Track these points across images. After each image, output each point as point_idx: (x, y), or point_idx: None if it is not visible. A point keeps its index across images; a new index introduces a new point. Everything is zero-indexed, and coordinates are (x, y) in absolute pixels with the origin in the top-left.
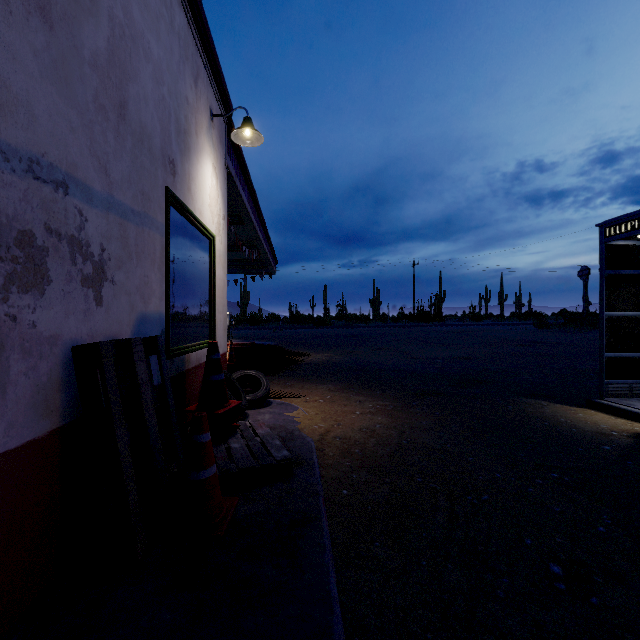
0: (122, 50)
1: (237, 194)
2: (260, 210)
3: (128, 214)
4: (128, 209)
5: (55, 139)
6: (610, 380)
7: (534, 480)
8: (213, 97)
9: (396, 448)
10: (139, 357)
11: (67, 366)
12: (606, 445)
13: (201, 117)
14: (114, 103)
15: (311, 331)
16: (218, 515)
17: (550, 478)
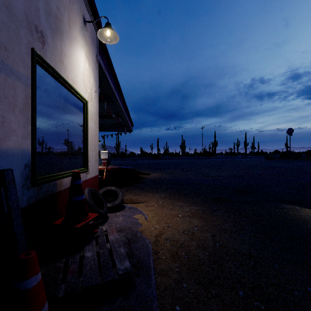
0: None
1: (107, 81)
2: (122, 95)
3: None
4: None
5: None
6: None
7: None
8: (86, 10)
9: (213, 252)
10: None
11: None
12: None
13: (74, 17)
14: None
15: (151, 161)
16: None
17: None
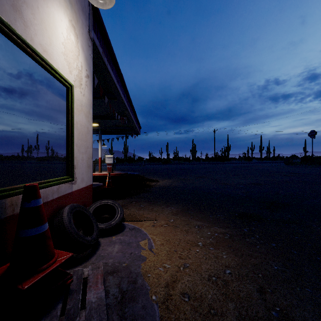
0: None
1: (106, 70)
2: (127, 91)
3: None
4: None
5: None
6: None
7: None
8: None
9: None
10: None
11: None
12: None
13: None
14: None
15: (160, 166)
16: None
17: None
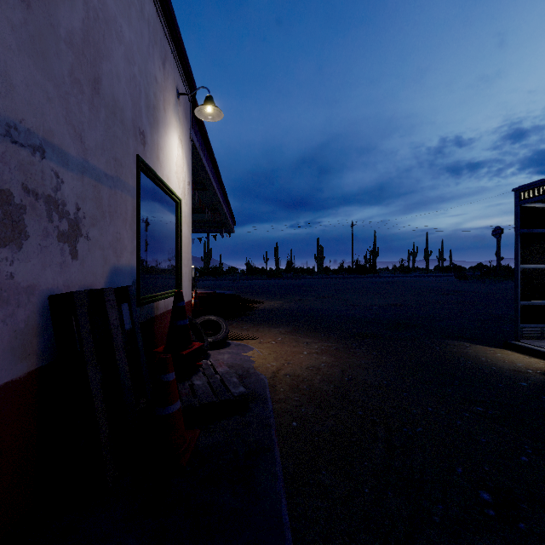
0: (96, 31)
1: (200, 163)
2: (221, 178)
3: (102, 178)
4: (102, 173)
5: (32, 107)
6: (524, 324)
7: (461, 413)
8: (179, 78)
9: (339, 384)
10: (111, 305)
11: (44, 313)
12: (523, 381)
13: (168, 95)
14: (89, 78)
15: (264, 282)
16: (181, 446)
17: (475, 411)
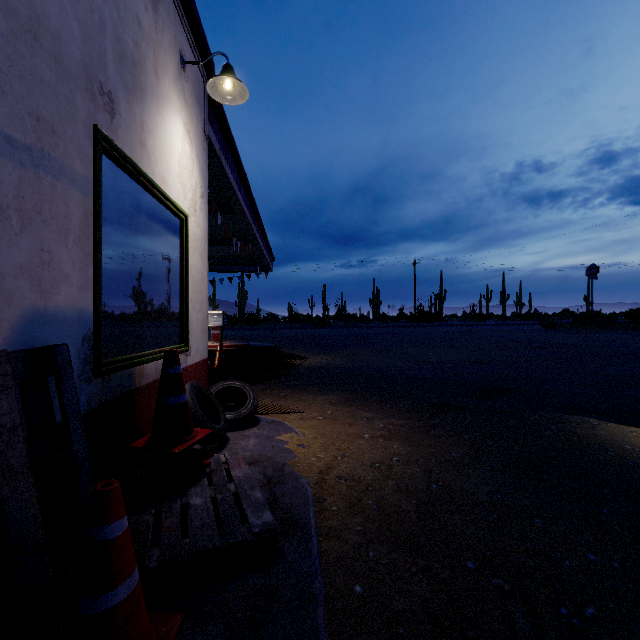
0: None
1: (223, 174)
2: (253, 199)
3: None
4: None
5: None
6: None
7: None
8: (185, 41)
9: (425, 498)
10: None
11: None
12: None
13: (165, 56)
14: None
15: (310, 331)
16: None
17: None
